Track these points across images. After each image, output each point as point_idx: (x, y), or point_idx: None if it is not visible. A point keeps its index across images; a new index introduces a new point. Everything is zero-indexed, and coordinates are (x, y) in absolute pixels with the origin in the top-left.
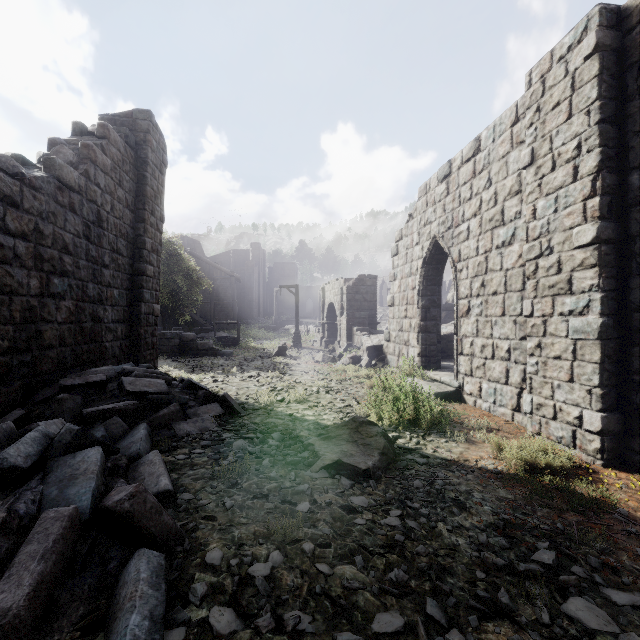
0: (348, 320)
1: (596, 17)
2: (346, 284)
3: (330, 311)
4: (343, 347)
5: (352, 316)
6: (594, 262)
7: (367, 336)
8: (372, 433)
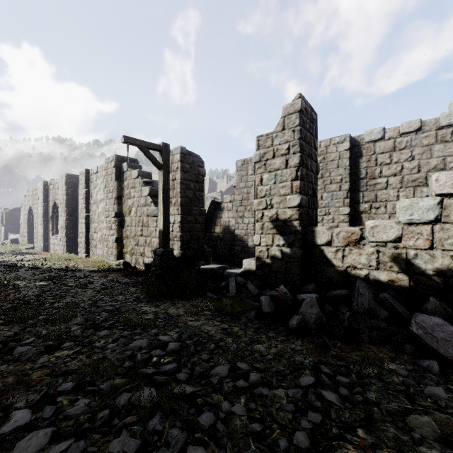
0: (5, 229)
1: (43, 183)
2: (5, 211)
3: None
4: (1, 241)
5: (8, 227)
6: (43, 220)
7: (12, 235)
8: None
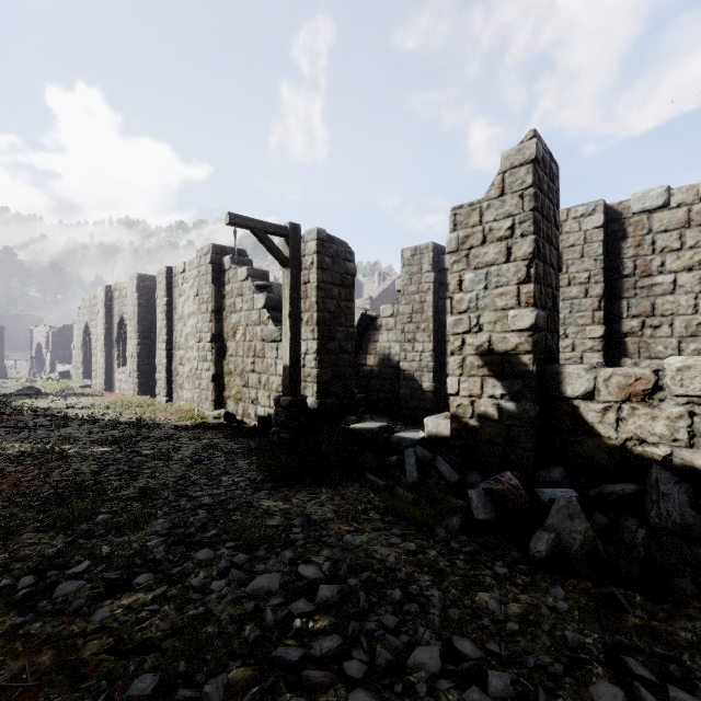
0: (52, 356)
1: (105, 288)
2: (52, 330)
3: (39, 348)
4: (46, 374)
5: (56, 353)
6: (105, 345)
7: (61, 366)
8: (34, 389)
